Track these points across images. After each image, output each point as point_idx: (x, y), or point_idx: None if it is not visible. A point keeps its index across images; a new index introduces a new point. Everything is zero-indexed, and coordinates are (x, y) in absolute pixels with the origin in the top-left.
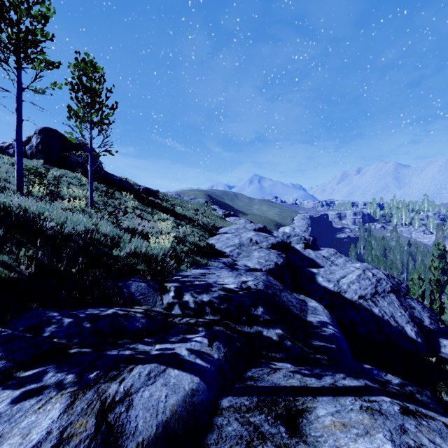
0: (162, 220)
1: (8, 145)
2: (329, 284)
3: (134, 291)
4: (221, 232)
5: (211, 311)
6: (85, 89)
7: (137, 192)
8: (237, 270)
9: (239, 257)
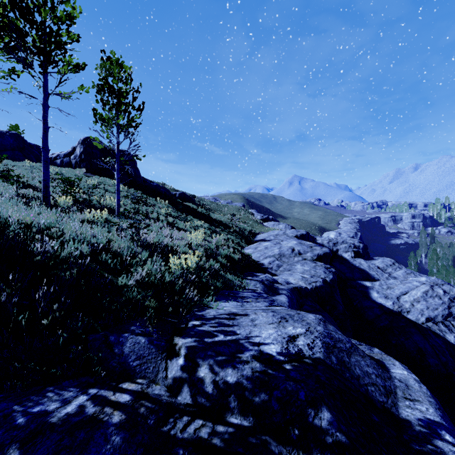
0: (195, 228)
1: (56, 156)
2: (386, 301)
3: (128, 352)
4: (259, 239)
5: (239, 405)
6: (110, 90)
7: (173, 198)
8: (278, 290)
9: (279, 271)
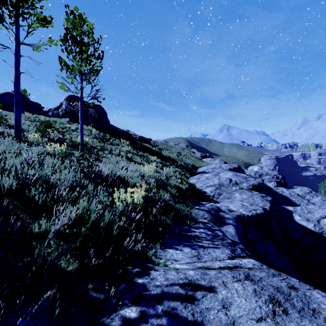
0: (149, 162)
1: (49, 109)
2: (308, 223)
3: None
4: (200, 171)
5: None
6: (73, 40)
7: (134, 140)
8: (224, 220)
9: (220, 198)
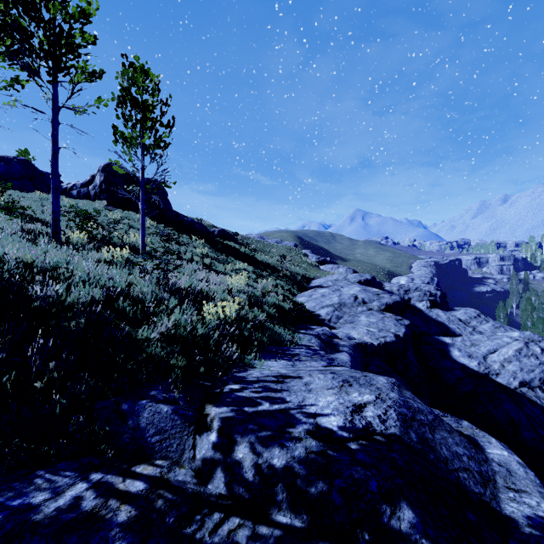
0: (237, 271)
1: (72, 186)
2: (470, 361)
3: (146, 425)
4: (314, 285)
5: (289, 498)
6: (133, 103)
7: (211, 236)
8: (337, 347)
9: (339, 323)
